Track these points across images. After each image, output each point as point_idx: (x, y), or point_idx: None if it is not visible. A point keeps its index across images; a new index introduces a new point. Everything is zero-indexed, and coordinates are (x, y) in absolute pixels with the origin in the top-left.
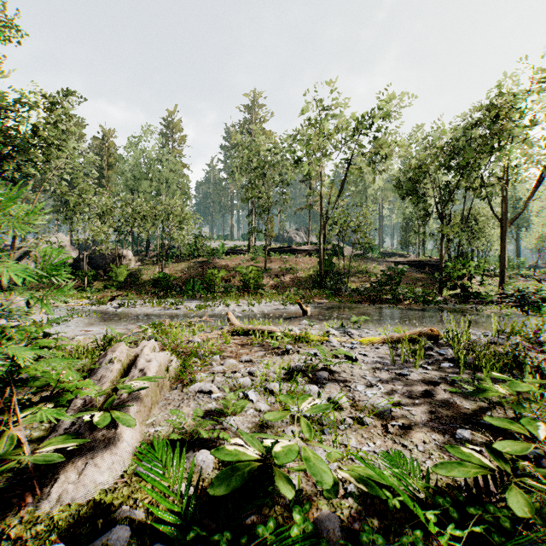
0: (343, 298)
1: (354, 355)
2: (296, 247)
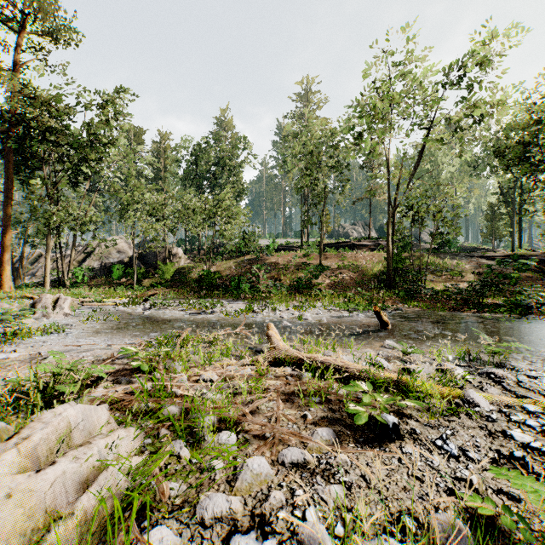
0: (424, 302)
1: None
2: (355, 242)
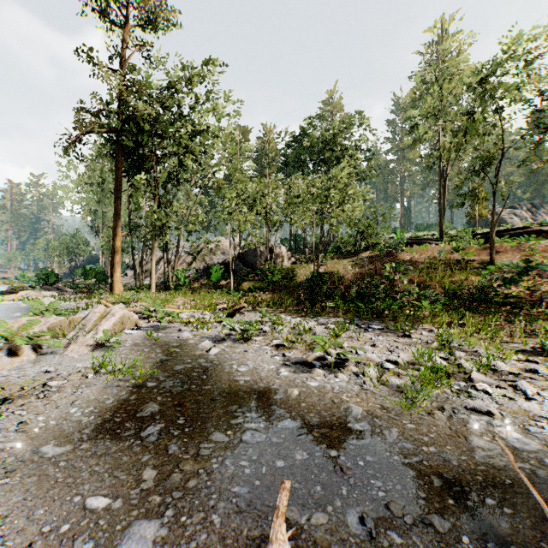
0: None
1: None
2: (537, 228)
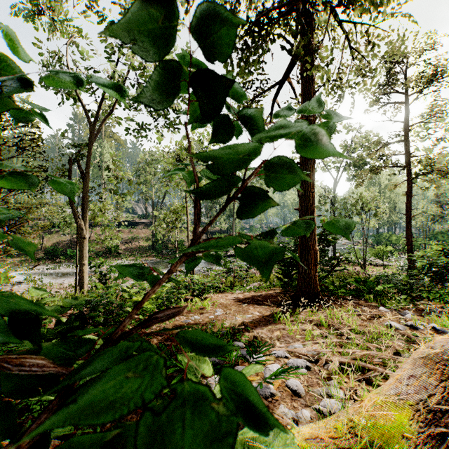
0: (163, 256)
1: None
2: (138, 221)
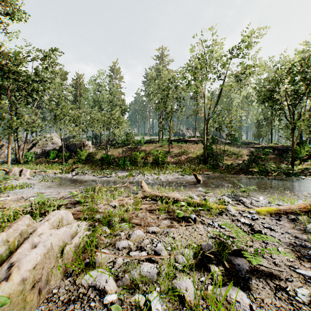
0: (221, 170)
1: (263, 231)
2: (187, 139)
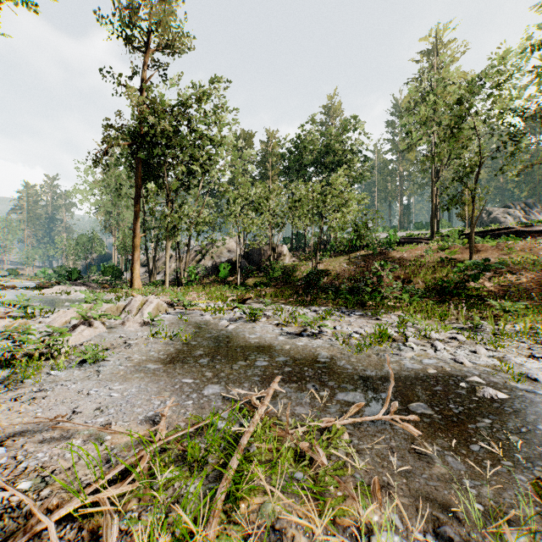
0: None
1: None
2: (520, 228)
